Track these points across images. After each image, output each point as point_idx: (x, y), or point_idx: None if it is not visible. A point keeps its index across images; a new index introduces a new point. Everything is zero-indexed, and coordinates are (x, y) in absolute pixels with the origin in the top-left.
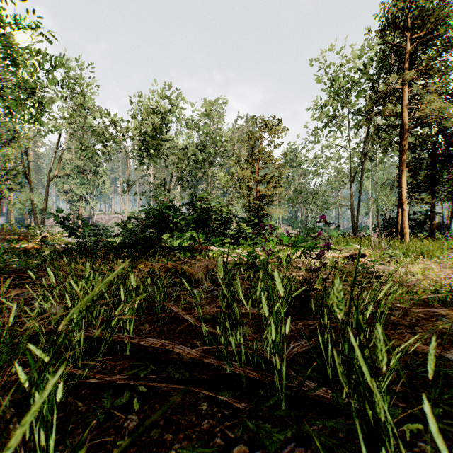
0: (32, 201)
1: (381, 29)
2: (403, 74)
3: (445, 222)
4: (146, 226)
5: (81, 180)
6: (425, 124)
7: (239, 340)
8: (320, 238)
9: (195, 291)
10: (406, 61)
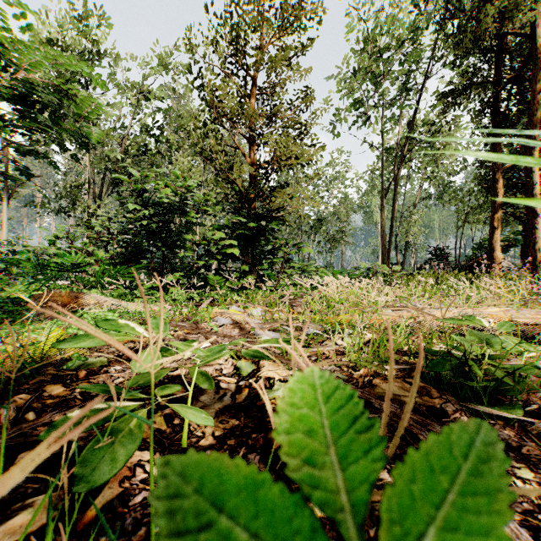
0: None
1: None
2: None
3: None
4: None
5: None
6: None
7: None
8: None
9: None
10: None
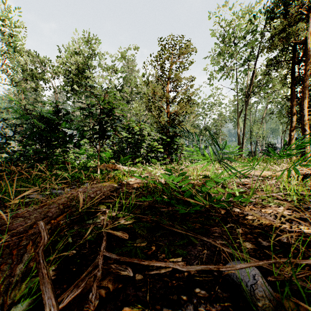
0: None
1: None
2: None
3: None
4: (14, 133)
5: None
6: None
7: None
8: None
9: None
10: None
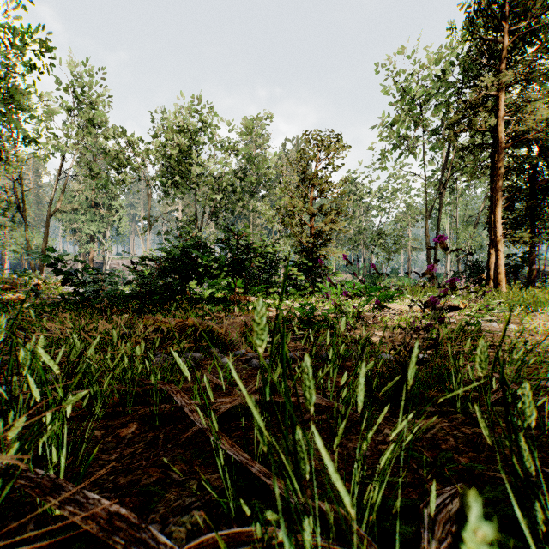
0: (27, 241)
1: (470, 19)
2: (500, 76)
3: (541, 268)
4: (165, 269)
5: (91, 217)
6: (525, 141)
7: (308, 546)
8: (431, 276)
9: (225, 359)
10: (501, 61)
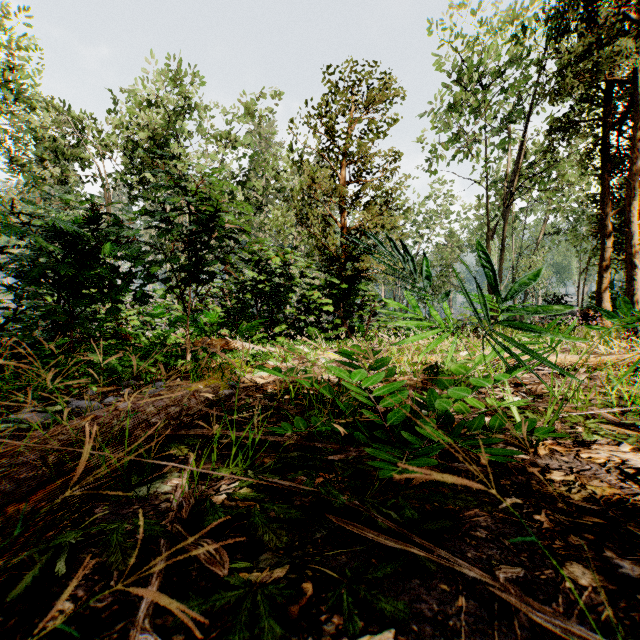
0: None
1: None
2: None
3: None
4: None
5: None
6: None
7: None
8: None
9: None
10: None
